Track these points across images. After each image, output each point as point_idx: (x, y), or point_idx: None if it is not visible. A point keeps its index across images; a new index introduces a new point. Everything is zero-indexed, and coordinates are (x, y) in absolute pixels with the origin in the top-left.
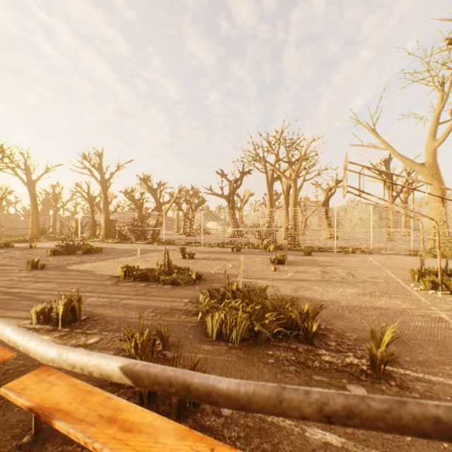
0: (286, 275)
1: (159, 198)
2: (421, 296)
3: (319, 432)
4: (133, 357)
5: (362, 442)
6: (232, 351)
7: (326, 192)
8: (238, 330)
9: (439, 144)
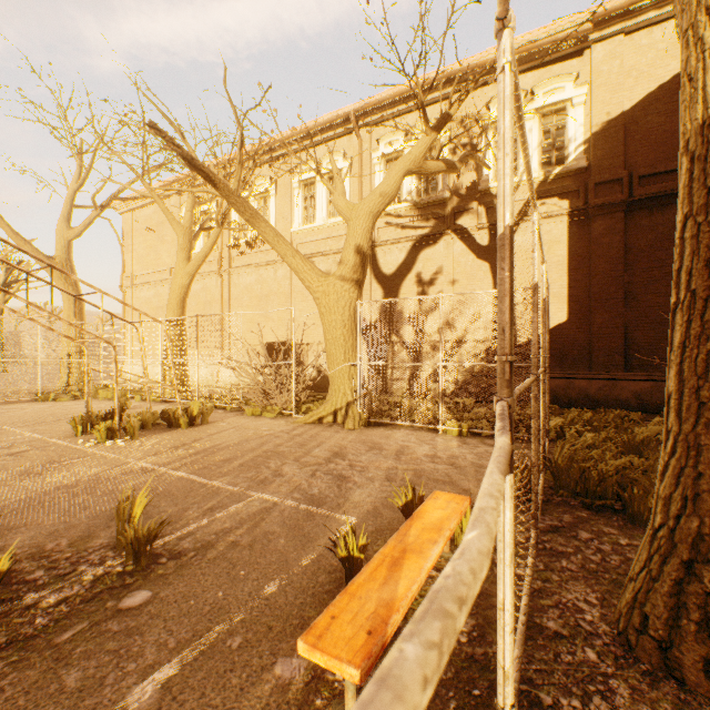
0: None
1: None
2: (105, 452)
3: (146, 685)
4: None
5: (195, 638)
6: None
7: None
8: None
9: (78, 236)
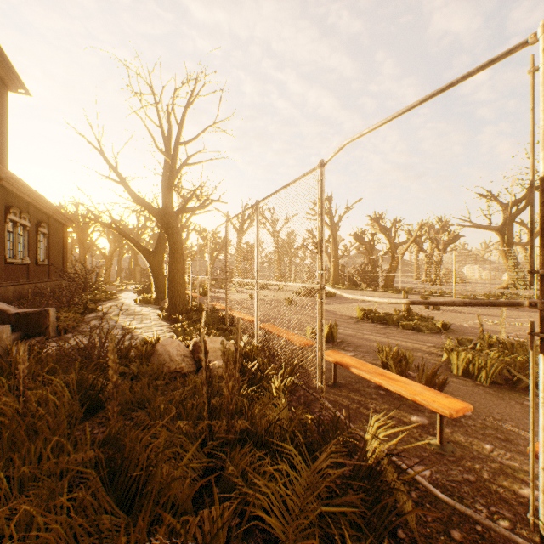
0: None
1: (393, 238)
2: None
3: None
4: (385, 364)
5: None
6: (479, 387)
7: None
8: (487, 371)
9: None
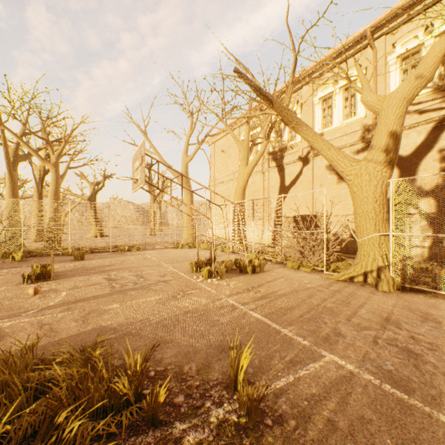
0: (59, 296)
1: None
2: (208, 287)
3: None
4: None
5: None
6: None
7: (94, 186)
8: None
9: (190, 160)
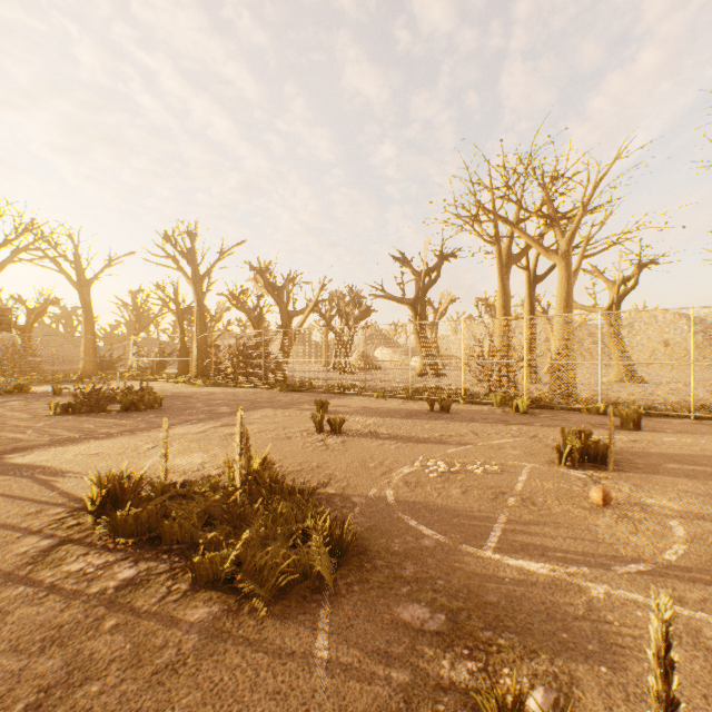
0: (669, 533)
1: (286, 303)
2: None
3: None
4: None
5: None
6: None
7: (615, 286)
8: None
9: None
